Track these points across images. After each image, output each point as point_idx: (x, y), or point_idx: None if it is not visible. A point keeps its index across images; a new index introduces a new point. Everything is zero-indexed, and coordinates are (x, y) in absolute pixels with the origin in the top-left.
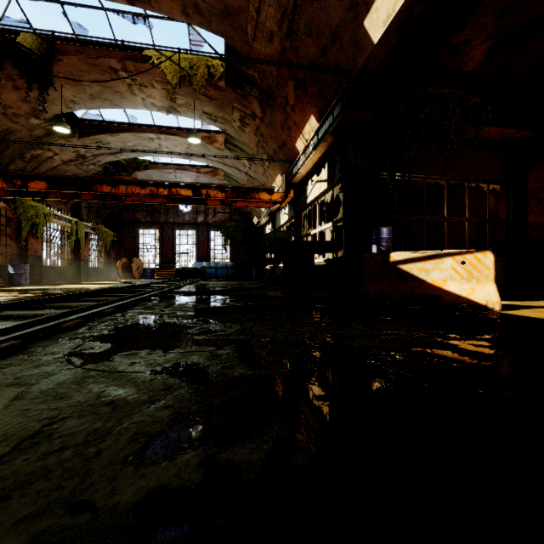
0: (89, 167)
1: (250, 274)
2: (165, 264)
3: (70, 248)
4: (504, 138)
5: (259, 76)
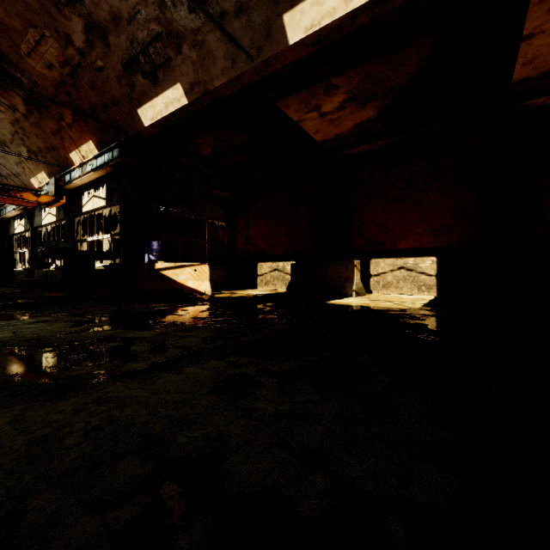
0: None
1: None
2: None
3: None
4: (226, 197)
5: (29, 83)
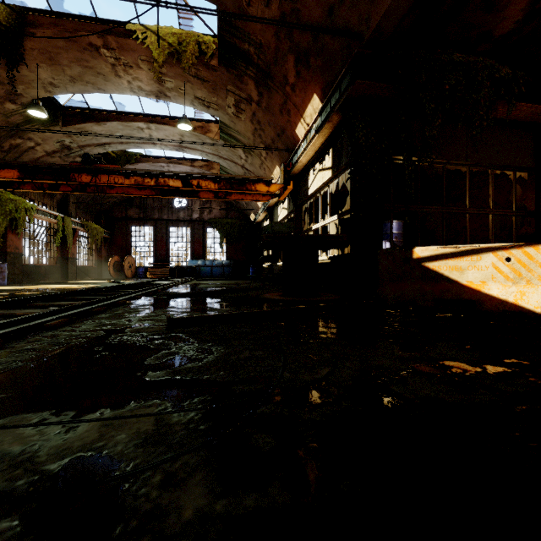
0: (76, 160)
1: (247, 273)
2: (158, 263)
3: (56, 245)
4: (534, 119)
5: (255, 51)
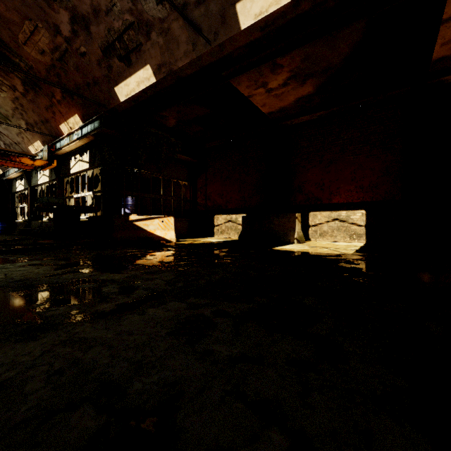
0: None
1: None
2: None
3: None
4: (188, 160)
5: (26, 67)
